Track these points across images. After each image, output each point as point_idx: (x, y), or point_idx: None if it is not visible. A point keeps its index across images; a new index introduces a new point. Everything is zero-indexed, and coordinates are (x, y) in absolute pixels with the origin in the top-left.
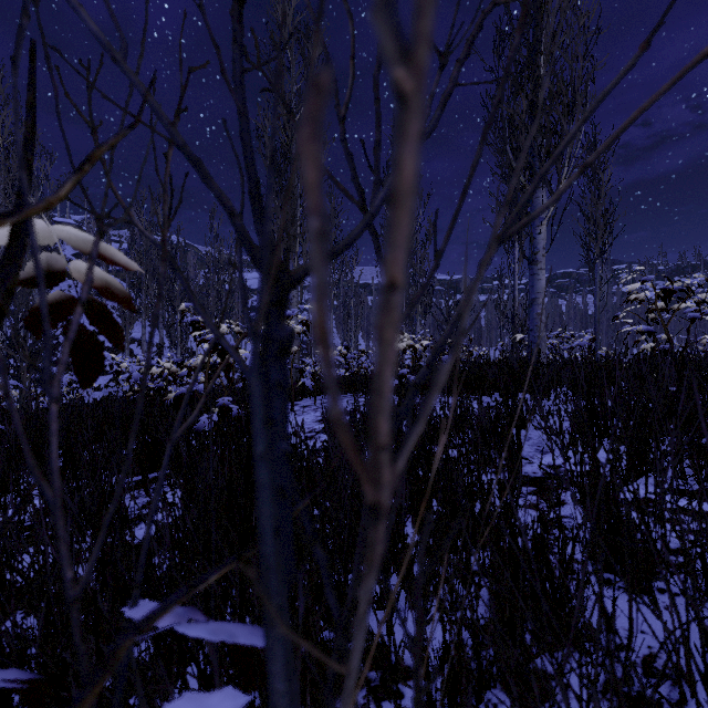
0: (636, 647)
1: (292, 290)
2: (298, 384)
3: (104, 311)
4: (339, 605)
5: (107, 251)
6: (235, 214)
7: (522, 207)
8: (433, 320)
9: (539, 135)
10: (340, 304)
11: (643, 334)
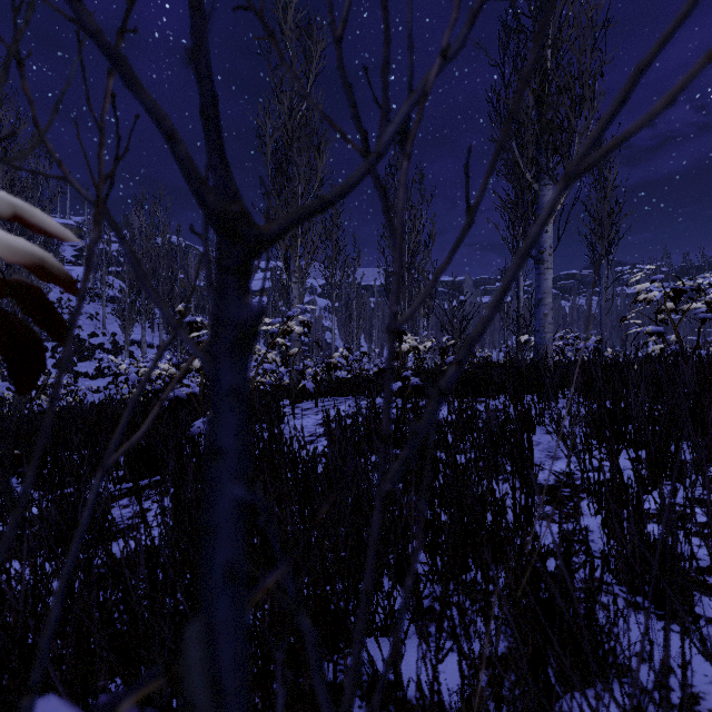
0: (675, 686)
1: (262, 252)
2: (298, 386)
3: (40, 297)
4: (332, 703)
5: (33, 216)
6: (176, 138)
7: (607, 124)
8: (435, 321)
9: (545, 131)
10: (342, 306)
11: (651, 335)
